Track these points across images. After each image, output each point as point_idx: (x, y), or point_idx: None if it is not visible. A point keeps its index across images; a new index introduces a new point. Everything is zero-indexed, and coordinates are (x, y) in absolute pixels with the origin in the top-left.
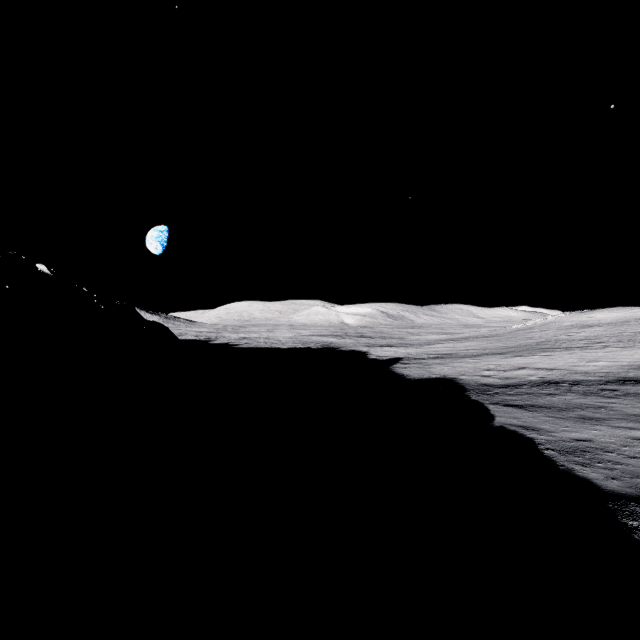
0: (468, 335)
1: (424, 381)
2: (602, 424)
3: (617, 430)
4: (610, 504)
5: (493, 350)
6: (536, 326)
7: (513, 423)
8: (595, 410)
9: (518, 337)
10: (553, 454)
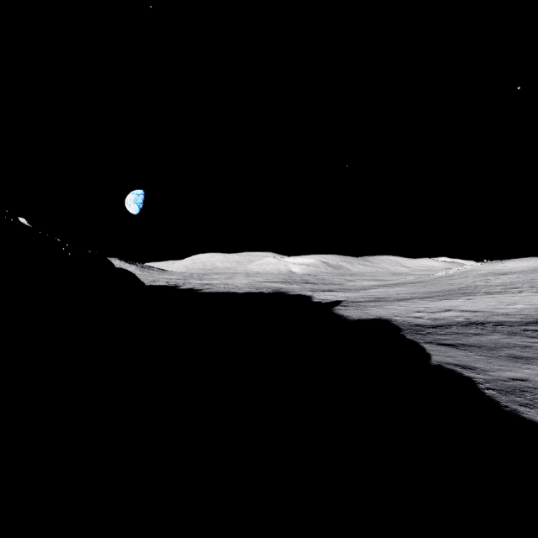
0: (398, 281)
1: (363, 321)
2: (533, 363)
3: None
4: None
5: (421, 294)
6: (456, 274)
7: (449, 362)
8: (522, 349)
9: (441, 283)
10: (494, 394)
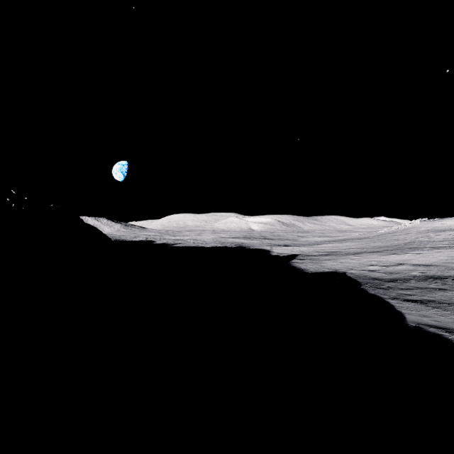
0: (345, 237)
1: (320, 274)
2: None
3: None
4: None
5: (369, 249)
6: (398, 231)
7: (428, 323)
8: None
9: (386, 239)
10: None
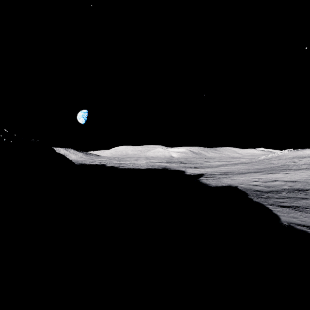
0: (236, 162)
1: (220, 188)
2: None
3: None
4: None
5: (253, 170)
6: (273, 157)
7: (296, 222)
8: None
9: (265, 163)
10: None
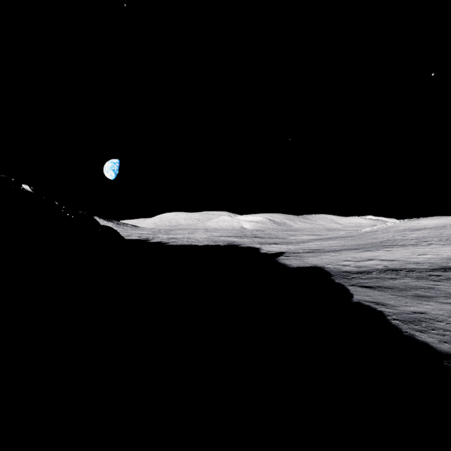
0: (331, 236)
1: (301, 269)
2: (432, 300)
3: (444, 305)
4: (445, 362)
5: (349, 247)
6: (379, 229)
7: (367, 300)
8: (426, 290)
9: (367, 237)
10: (398, 323)
